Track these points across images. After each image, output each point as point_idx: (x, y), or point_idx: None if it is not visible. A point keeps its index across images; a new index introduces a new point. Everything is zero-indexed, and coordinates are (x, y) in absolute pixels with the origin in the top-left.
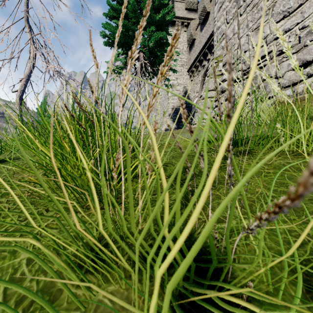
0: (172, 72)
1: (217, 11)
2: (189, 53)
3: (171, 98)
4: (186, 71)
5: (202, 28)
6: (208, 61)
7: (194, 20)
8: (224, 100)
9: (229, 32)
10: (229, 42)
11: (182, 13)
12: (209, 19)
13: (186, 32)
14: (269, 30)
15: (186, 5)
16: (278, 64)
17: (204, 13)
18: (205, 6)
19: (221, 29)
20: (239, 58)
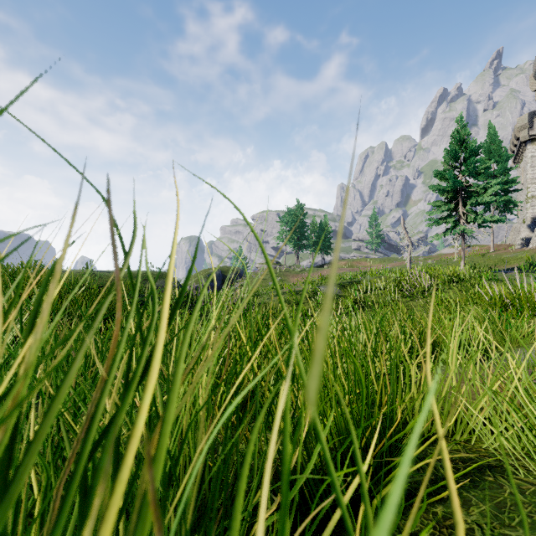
0: (531, 185)
1: None
2: None
3: (530, 209)
4: None
5: None
6: None
7: None
8: None
9: None
10: None
11: None
12: None
13: None
14: None
15: None
16: None
17: None
18: None
19: None
20: None
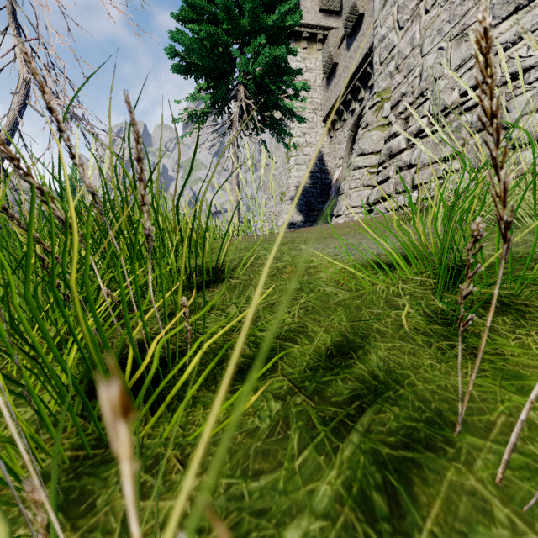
0: (296, 123)
1: (380, 9)
2: (326, 89)
3: (294, 169)
4: (321, 121)
5: (349, 44)
6: (360, 102)
7: (335, 30)
8: (395, 172)
9: (404, 44)
10: (404, 64)
11: (313, 19)
12: (362, 28)
13: (321, 52)
14: None
15: (321, 3)
16: (504, 101)
17: (354, 16)
18: (355, 4)
19: (388, 40)
20: (423, 93)
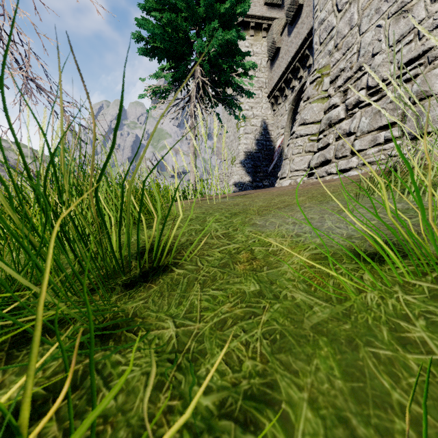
0: (245, 98)
1: None
2: (270, 70)
3: (243, 137)
4: (266, 97)
5: (290, 31)
6: (299, 80)
7: (278, 20)
8: (334, 139)
9: (342, 25)
10: (342, 43)
11: (259, 11)
12: (301, 16)
13: (266, 39)
14: (425, 11)
15: None
16: None
17: (294, 7)
18: None
19: (328, 23)
20: (361, 68)
